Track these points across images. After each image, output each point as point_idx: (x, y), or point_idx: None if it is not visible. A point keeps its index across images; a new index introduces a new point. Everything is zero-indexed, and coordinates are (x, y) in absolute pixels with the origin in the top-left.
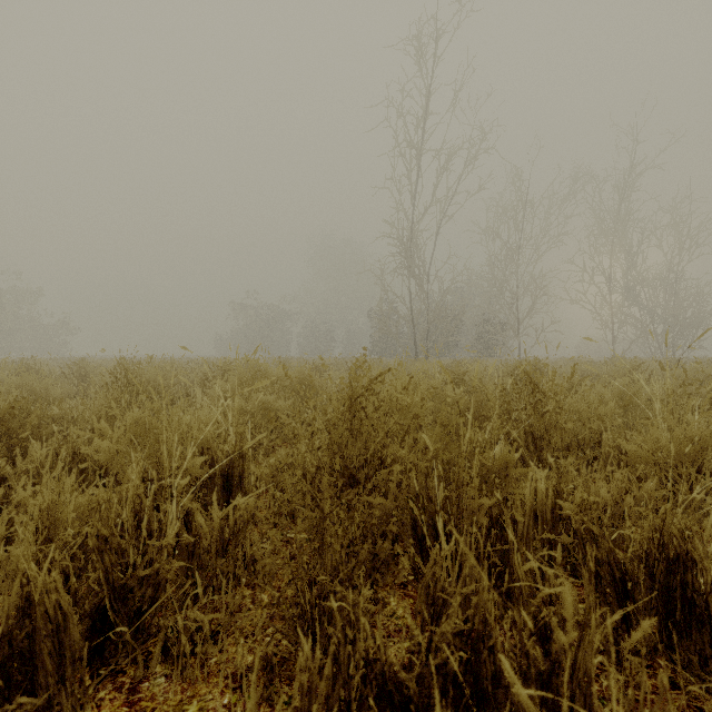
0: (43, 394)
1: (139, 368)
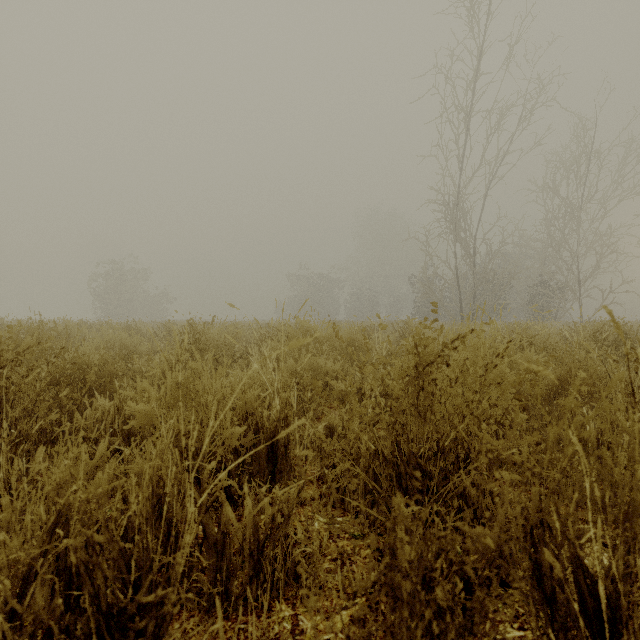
0: (133, 350)
1: (204, 328)
